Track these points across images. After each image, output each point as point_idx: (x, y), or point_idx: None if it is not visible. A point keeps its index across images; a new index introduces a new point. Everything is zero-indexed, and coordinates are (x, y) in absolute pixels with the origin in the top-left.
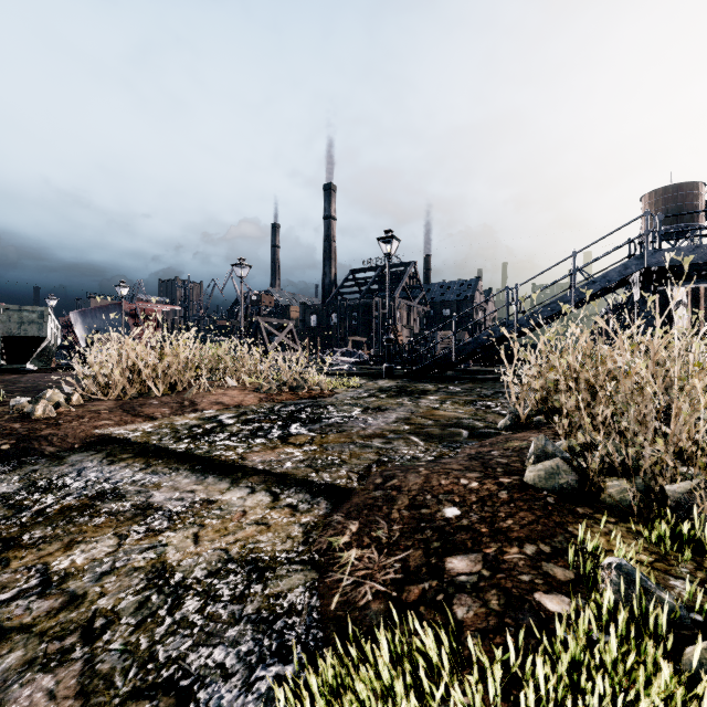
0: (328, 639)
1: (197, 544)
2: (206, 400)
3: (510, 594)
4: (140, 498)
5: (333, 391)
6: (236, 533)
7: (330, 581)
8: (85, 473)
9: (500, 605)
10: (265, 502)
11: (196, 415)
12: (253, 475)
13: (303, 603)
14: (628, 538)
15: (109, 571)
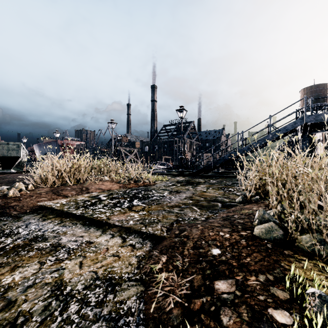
0: None
1: (81, 268)
2: (93, 187)
3: (254, 310)
4: (55, 240)
5: (155, 182)
6: (102, 261)
7: (151, 293)
8: (29, 226)
9: (249, 317)
10: (118, 242)
11: (88, 195)
12: (113, 227)
13: (135, 307)
14: (315, 270)
15: (32, 285)
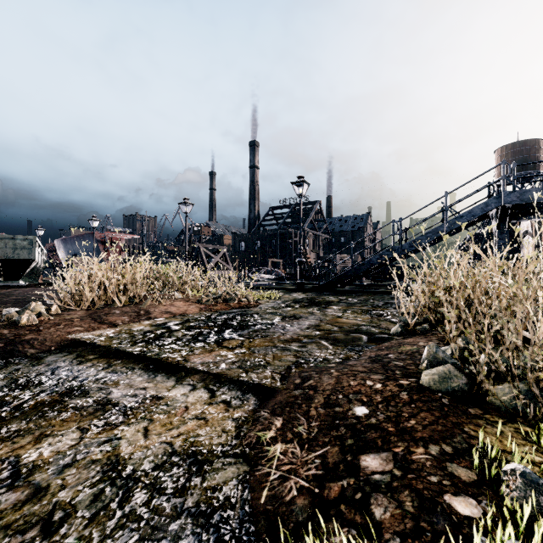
0: (259, 533)
1: (146, 437)
2: (157, 310)
3: (423, 496)
4: (101, 395)
5: (257, 302)
6: (180, 427)
7: (260, 475)
8: (58, 372)
9: (415, 508)
10: (204, 398)
11: (149, 323)
12: (194, 374)
13: (236, 496)
14: (517, 438)
15: (71, 464)
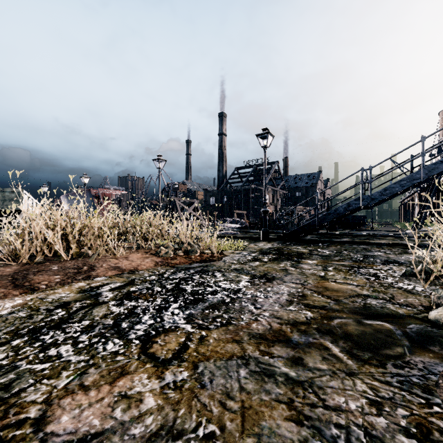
0: None
1: None
2: (105, 264)
3: None
4: None
5: (221, 254)
6: None
7: None
8: None
9: None
10: None
11: (81, 285)
12: None
13: None
14: None
15: None
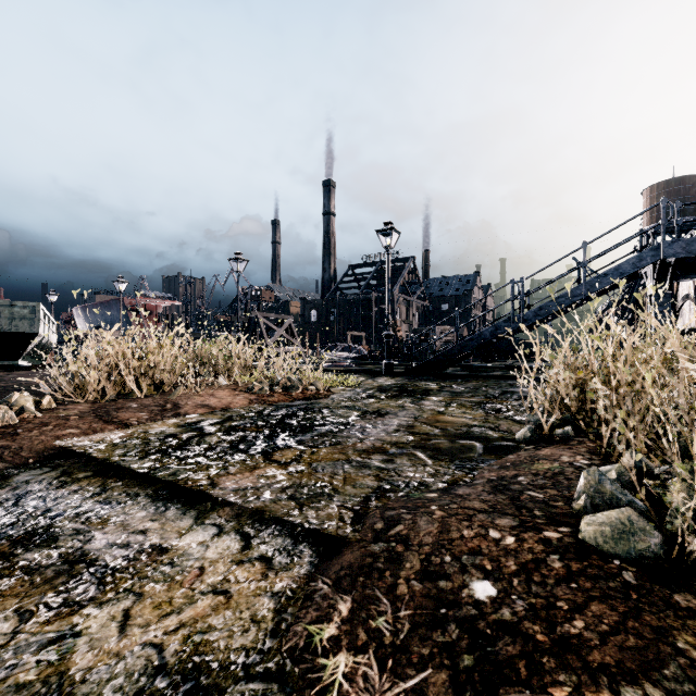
0: None
1: (122, 632)
2: (190, 402)
3: None
4: (75, 543)
5: (329, 391)
6: (183, 610)
7: None
8: (24, 501)
9: None
10: (232, 551)
11: (175, 421)
12: (225, 506)
13: None
14: None
15: None
